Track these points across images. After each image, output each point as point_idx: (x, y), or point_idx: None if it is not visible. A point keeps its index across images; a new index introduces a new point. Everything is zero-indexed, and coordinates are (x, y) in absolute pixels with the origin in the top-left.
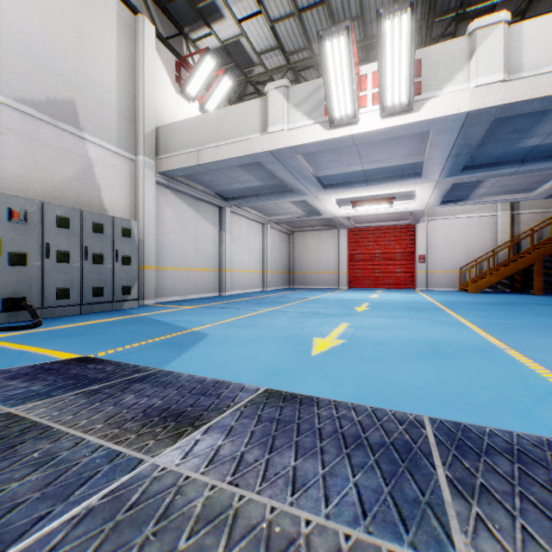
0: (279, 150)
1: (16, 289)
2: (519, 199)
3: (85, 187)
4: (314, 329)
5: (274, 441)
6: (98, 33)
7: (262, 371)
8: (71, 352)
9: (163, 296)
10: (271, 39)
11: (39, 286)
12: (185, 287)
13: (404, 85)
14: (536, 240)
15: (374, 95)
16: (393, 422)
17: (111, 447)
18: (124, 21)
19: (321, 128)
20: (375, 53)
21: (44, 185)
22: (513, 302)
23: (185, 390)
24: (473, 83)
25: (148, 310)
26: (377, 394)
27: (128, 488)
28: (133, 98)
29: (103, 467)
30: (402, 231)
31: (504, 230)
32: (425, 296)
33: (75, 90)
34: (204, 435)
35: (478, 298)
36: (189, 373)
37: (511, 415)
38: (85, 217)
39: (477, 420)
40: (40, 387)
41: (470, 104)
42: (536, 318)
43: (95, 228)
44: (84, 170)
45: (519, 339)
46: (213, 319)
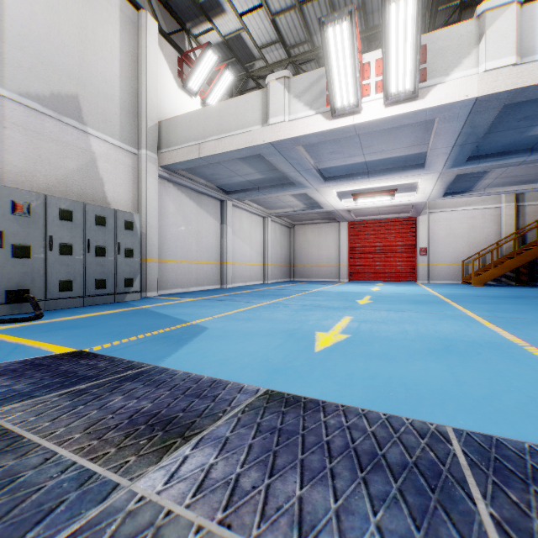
0: (279, 142)
1: (20, 281)
2: (525, 190)
3: (89, 181)
4: (316, 322)
5: (276, 459)
6: (101, 28)
7: (262, 369)
8: (66, 345)
9: (165, 288)
10: (272, 32)
11: (42, 278)
12: (187, 280)
13: (409, 72)
14: None
15: (377, 83)
16: (413, 434)
17: (85, 465)
18: (127, 17)
19: (322, 118)
20: (377, 44)
21: (48, 179)
22: (520, 295)
23: (178, 390)
24: (482, 67)
25: (150, 302)
26: (389, 398)
27: (93, 528)
28: (135, 93)
29: (69, 494)
30: (403, 224)
31: (508, 222)
32: (428, 289)
33: (78, 85)
34: (195, 450)
35: (482, 291)
36: (185, 371)
37: None
38: (88, 210)
39: (510, 432)
40: (25, 386)
41: (479, 90)
42: None
43: (97, 221)
44: (87, 164)
45: (536, 335)
46: (213, 312)
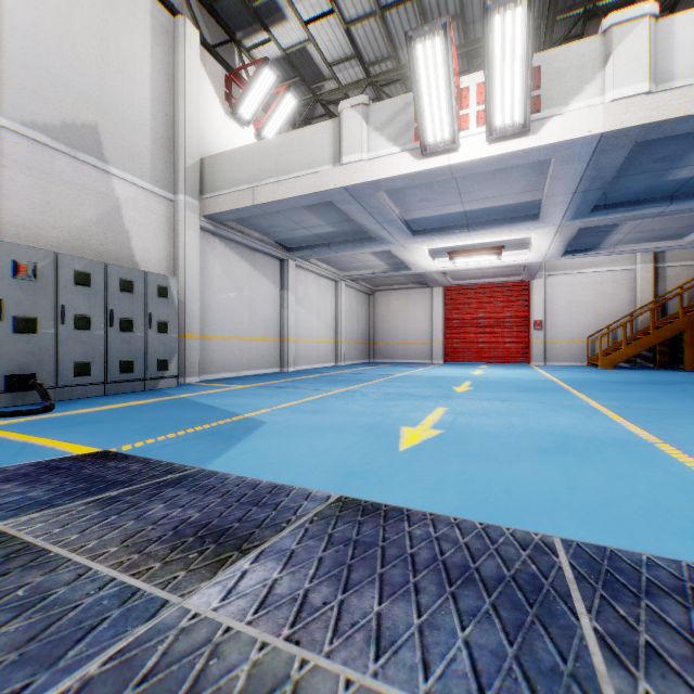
0: (356, 186)
1: (23, 363)
2: (665, 248)
3: (111, 234)
4: (401, 415)
5: (350, 573)
6: (127, 39)
7: (334, 471)
8: (87, 445)
9: (209, 372)
10: (346, 45)
11: (52, 360)
12: (238, 361)
13: (517, 100)
14: (686, 300)
15: (479, 113)
16: (513, 545)
17: (126, 581)
18: (160, 25)
19: (410, 156)
20: (479, 62)
21: (59, 232)
22: (658, 380)
23: (231, 497)
24: (609, 96)
25: (190, 390)
26: (488, 505)
27: (143, 646)
28: (171, 122)
29: (111, 611)
30: (513, 290)
31: (644, 288)
32: (543, 372)
33: (98, 112)
34: (255, 564)
35: (612, 376)
36: (238, 474)
37: (673, 536)
38: (111, 272)
39: (627, 543)
40: (42, 493)
41: (604, 124)
42: (690, 402)
43: (123, 287)
44: (109, 213)
45: (672, 429)
46: (272, 402)
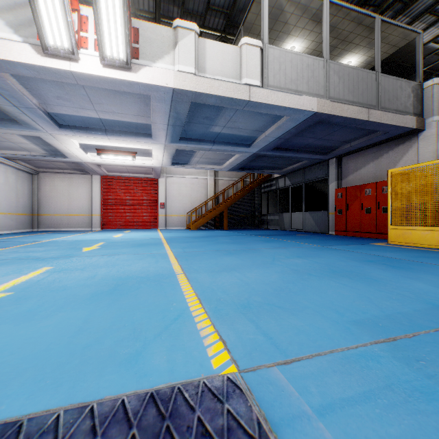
0: None
1: None
2: (217, 169)
3: None
4: None
5: None
6: None
7: None
8: None
9: None
10: None
11: None
12: None
13: (121, 42)
14: (226, 196)
15: (96, 41)
16: None
17: None
18: None
19: (32, 50)
20: None
21: None
22: (211, 235)
23: None
24: (177, 67)
25: None
26: None
27: None
28: None
29: None
30: (148, 183)
31: (211, 189)
32: (160, 233)
33: None
34: None
35: (193, 234)
36: None
37: (117, 365)
38: None
39: (61, 397)
40: None
41: (175, 83)
42: (215, 245)
43: None
44: None
45: (195, 263)
46: None
